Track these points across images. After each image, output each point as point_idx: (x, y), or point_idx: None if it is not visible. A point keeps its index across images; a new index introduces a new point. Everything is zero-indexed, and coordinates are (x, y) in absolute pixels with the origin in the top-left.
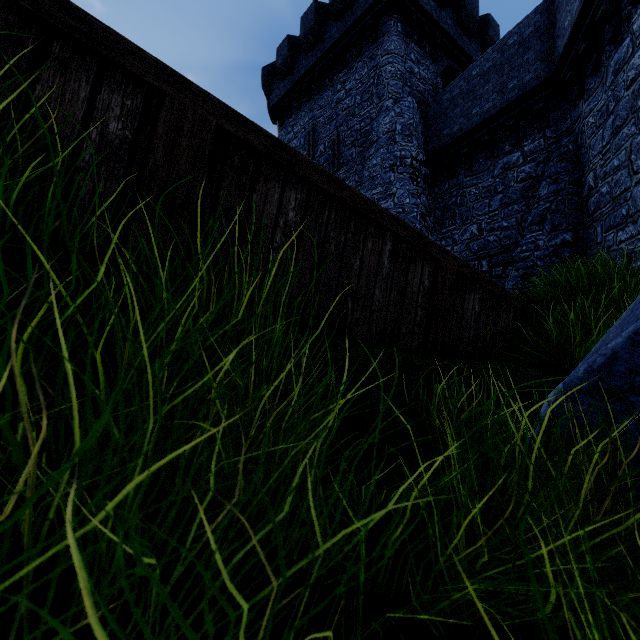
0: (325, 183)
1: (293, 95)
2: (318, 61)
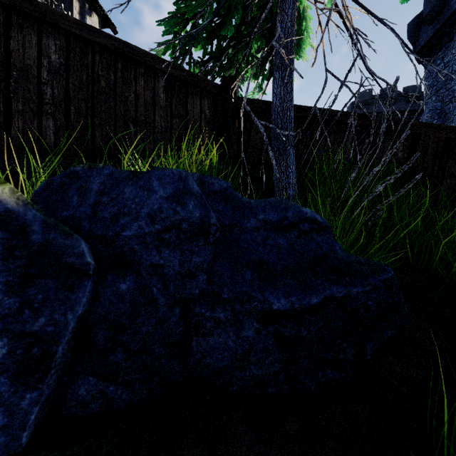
0: None
1: (443, 31)
2: None
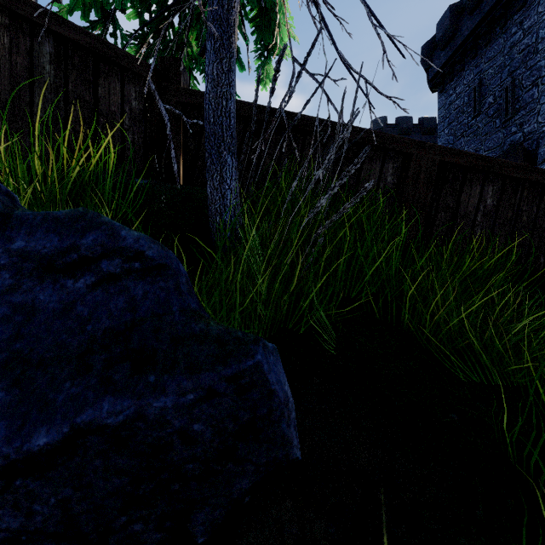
0: (518, 173)
1: (455, 59)
2: (486, 15)
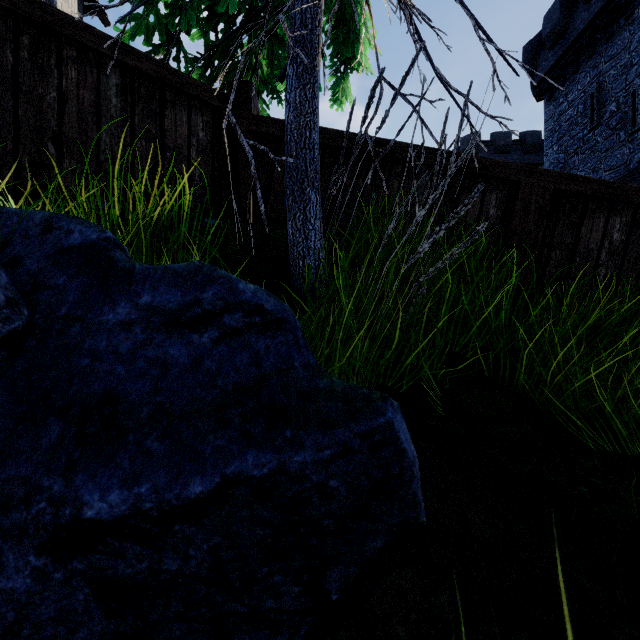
0: None
1: (567, 59)
2: (606, 3)
